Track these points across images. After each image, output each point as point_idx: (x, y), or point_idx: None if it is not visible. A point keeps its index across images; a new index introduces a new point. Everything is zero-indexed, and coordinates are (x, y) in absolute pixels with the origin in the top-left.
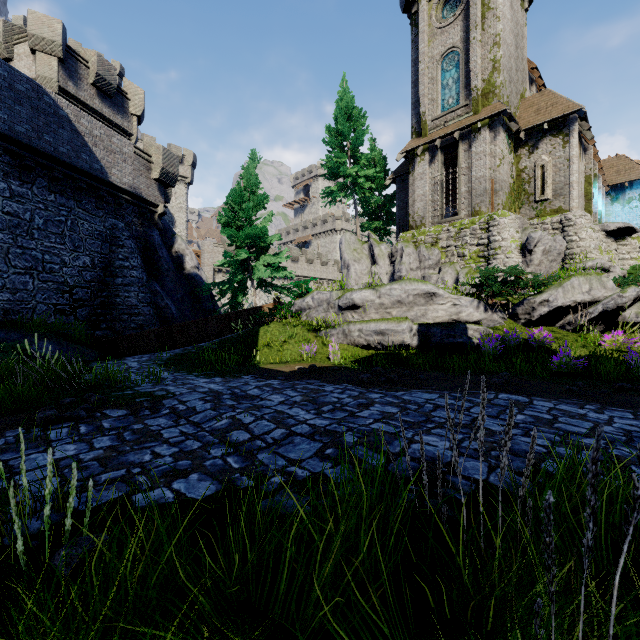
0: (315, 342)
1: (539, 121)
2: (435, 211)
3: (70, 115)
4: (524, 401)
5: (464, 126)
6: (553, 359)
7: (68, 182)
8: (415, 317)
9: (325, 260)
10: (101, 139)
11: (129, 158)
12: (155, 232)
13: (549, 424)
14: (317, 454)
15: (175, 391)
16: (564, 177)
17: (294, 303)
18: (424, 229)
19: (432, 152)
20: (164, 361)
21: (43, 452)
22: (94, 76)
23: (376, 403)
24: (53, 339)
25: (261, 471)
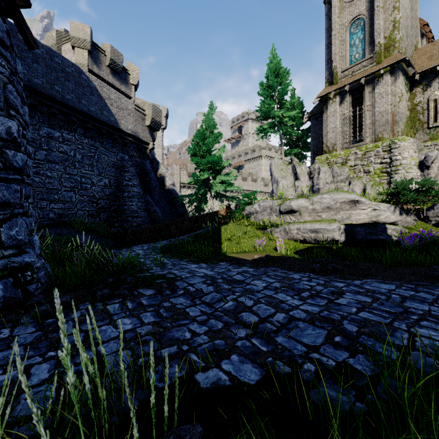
0: (263, 237)
1: (432, 65)
2: (344, 139)
3: (97, 86)
4: None
5: (369, 74)
6: None
7: (95, 130)
8: (341, 219)
9: (255, 178)
10: (115, 101)
11: (131, 112)
12: (147, 161)
13: None
14: (328, 341)
15: (180, 275)
16: None
17: (245, 209)
18: (335, 153)
19: (342, 95)
20: (159, 249)
21: (109, 324)
22: (109, 60)
23: (346, 291)
24: (88, 233)
25: (289, 356)
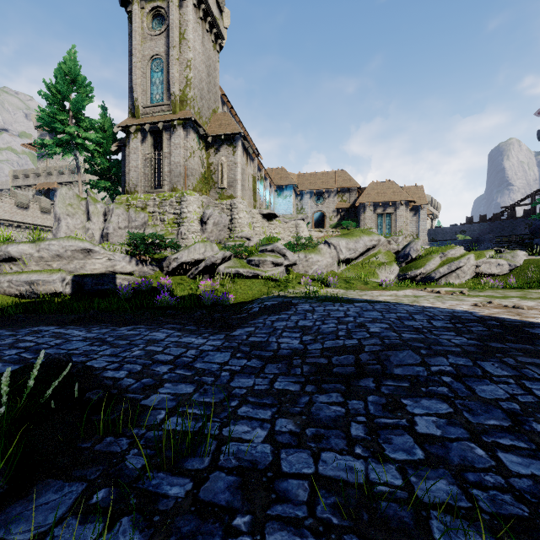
0: None
1: (220, 133)
2: (146, 182)
3: None
4: (45, 330)
5: (165, 120)
6: (157, 298)
7: None
8: (75, 269)
9: None
10: None
11: None
12: None
13: (15, 344)
14: None
15: None
16: (234, 175)
17: None
18: (137, 195)
19: (144, 133)
20: None
21: None
22: None
23: None
24: None
25: None
